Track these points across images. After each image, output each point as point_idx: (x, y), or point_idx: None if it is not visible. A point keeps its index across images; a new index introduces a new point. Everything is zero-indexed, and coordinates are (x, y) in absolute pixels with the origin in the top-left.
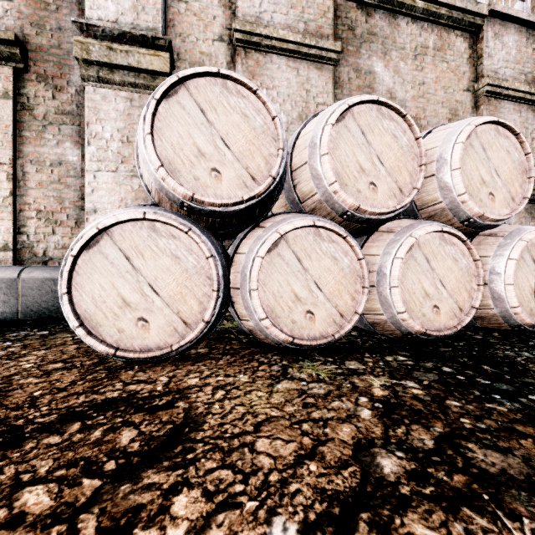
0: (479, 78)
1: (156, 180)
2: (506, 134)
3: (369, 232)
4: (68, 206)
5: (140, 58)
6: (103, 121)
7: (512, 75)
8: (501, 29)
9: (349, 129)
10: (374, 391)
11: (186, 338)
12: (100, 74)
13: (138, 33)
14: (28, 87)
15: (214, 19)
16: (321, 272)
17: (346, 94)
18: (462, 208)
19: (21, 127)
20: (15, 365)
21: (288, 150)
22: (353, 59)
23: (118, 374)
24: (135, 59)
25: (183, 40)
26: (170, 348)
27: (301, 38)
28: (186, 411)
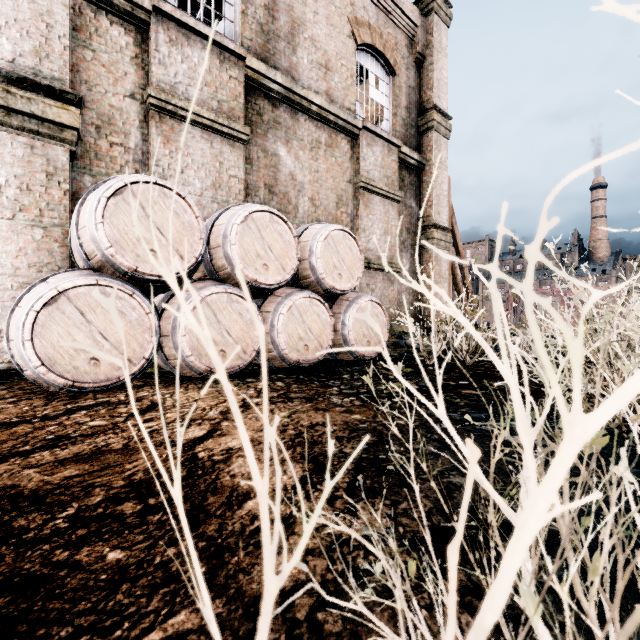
0: (357, 175)
1: (105, 255)
2: (349, 237)
3: (267, 295)
4: None
5: (46, 108)
6: None
7: (379, 177)
8: (372, 141)
9: (250, 228)
10: (258, 386)
11: (131, 371)
12: None
13: (43, 83)
14: None
15: (125, 75)
16: (231, 324)
17: (255, 170)
18: (323, 282)
19: None
20: None
21: (206, 232)
22: (261, 141)
23: (80, 397)
24: (40, 108)
25: (90, 88)
26: (119, 378)
27: (215, 116)
28: (151, 401)
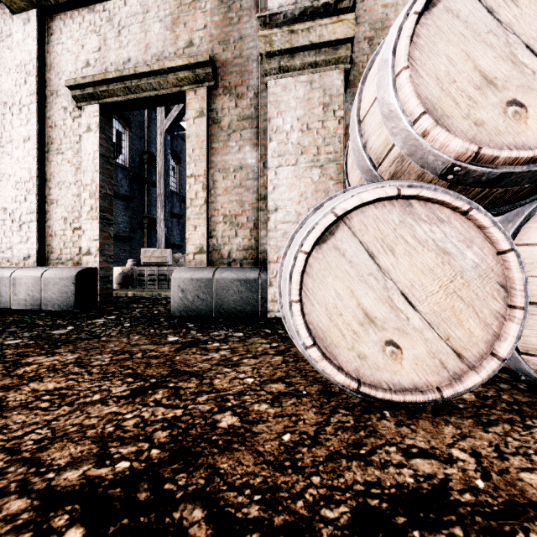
0: None
1: (408, 140)
2: None
3: None
4: (248, 209)
5: (322, 30)
6: (283, 113)
7: None
8: None
9: None
10: None
11: (466, 381)
12: (281, 64)
13: (319, 4)
14: (216, 102)
15: None
16: None
17: None
18: None
19: (211, 140)
20: (237, 377)
21: None
22: None
23: (370, 422)
24: (317, 34)
25: None
26: (439, 393)
27: None
28: None
